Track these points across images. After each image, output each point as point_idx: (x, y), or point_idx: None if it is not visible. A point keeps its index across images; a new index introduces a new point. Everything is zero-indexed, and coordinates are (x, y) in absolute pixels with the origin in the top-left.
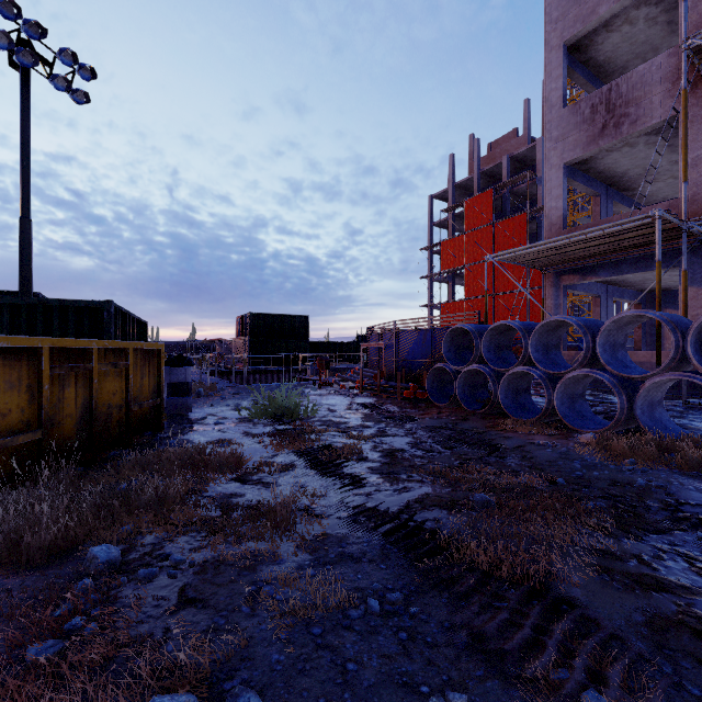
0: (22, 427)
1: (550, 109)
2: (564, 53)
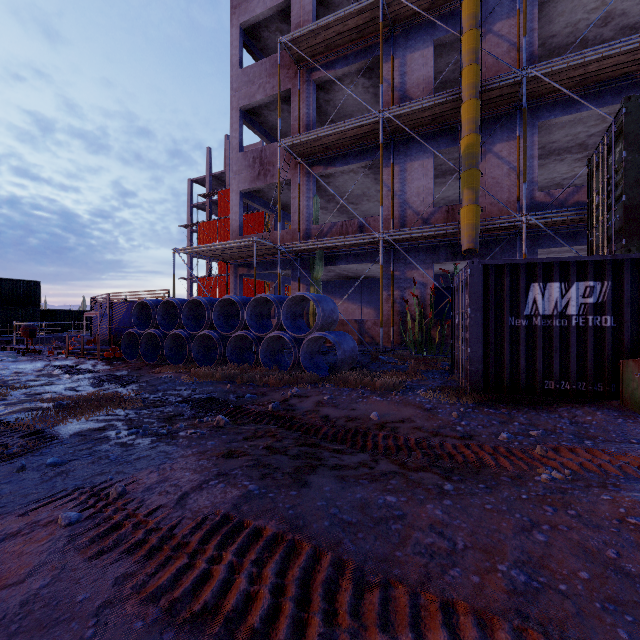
0: None
1: (232, 150)
2: (240, 114)
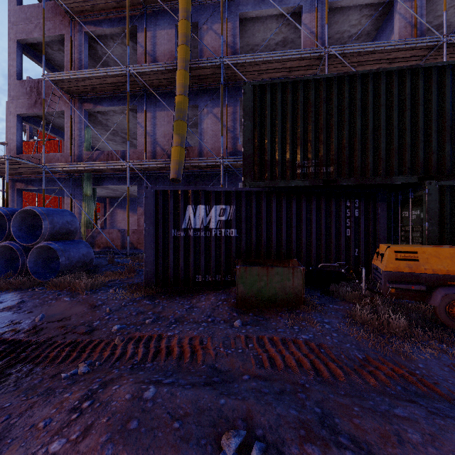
0: None
1: (10, 76)
2: (18, 46)
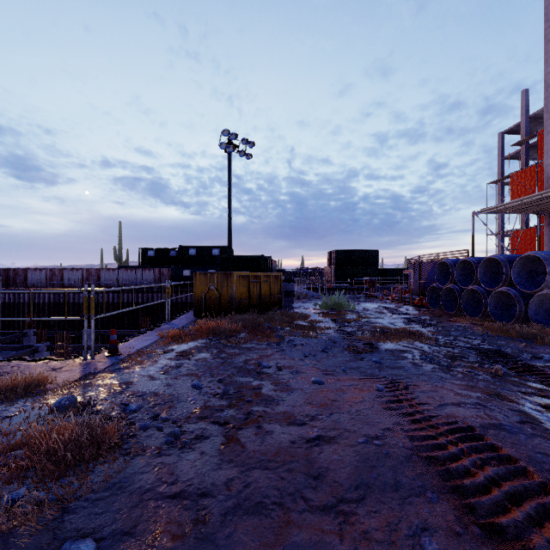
0: (245, 298)
1: (546, 88)
2: None
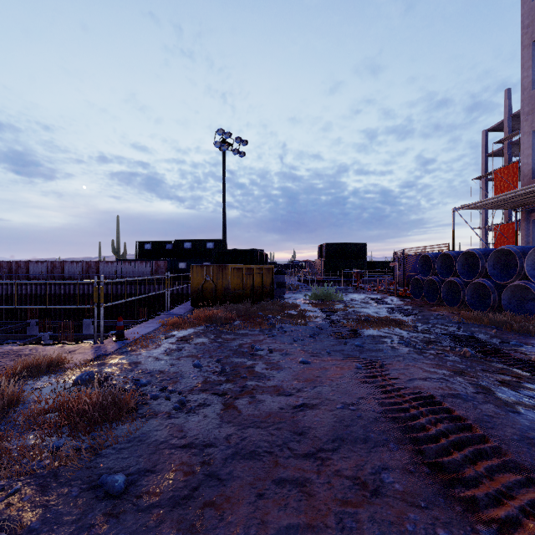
0: (239, 289)
1: (522, 91)
2: (534, 49)
